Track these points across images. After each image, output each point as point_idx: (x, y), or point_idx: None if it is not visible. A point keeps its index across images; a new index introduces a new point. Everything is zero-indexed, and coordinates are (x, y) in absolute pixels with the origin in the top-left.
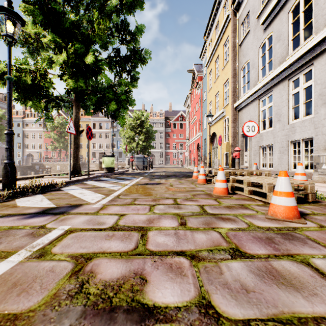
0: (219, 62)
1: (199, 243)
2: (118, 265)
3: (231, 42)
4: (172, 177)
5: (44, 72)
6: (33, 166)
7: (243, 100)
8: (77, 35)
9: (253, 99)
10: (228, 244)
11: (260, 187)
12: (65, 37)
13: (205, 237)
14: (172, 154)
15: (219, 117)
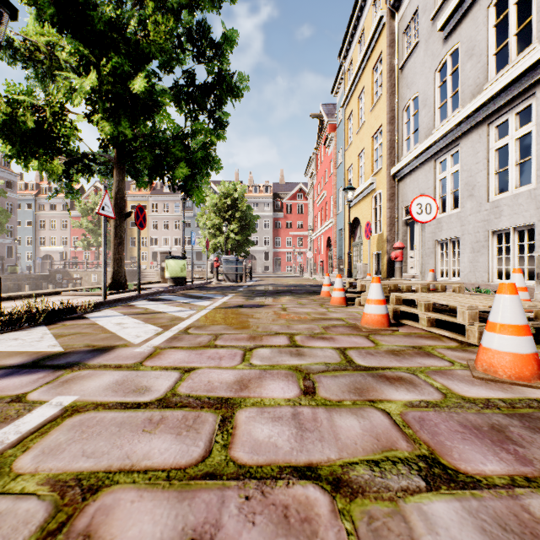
0: (365, 98)
1: (347, 441)
2: (157, 512)
3: (386, 62)
4: (286, 293)
5: (59, 108)
6: (52, 276)
7: (407, 161)
8: (118, 43)
9: (425, 160)
10: (413, 446)
11: (449, 314)
12: (97, 48)
13: (358, 426)
14: (285, 255)
15: (366, 192)
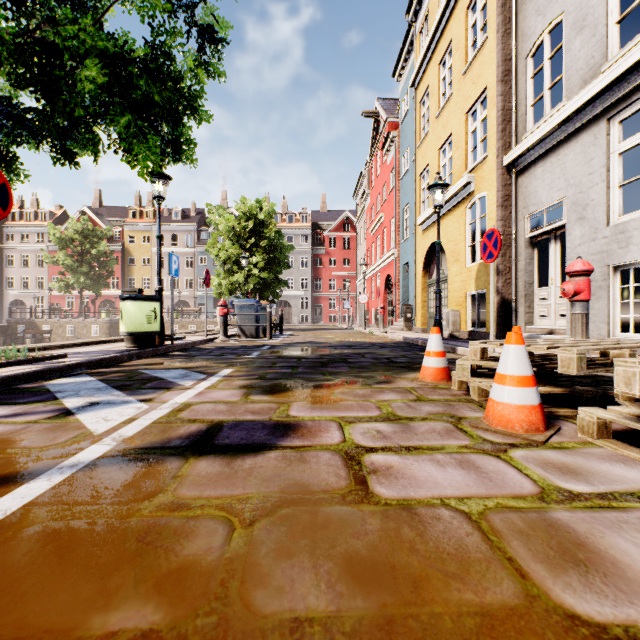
0: (452, 59)
1: None
2: None
3: None
4: (339, 366)
5: None
6: (12, 328)
7: (542, 133)
8: None
9: (584, 124)
10: None
11: None
12: None
13: None
14: (327, 302)
15: (455, 201)
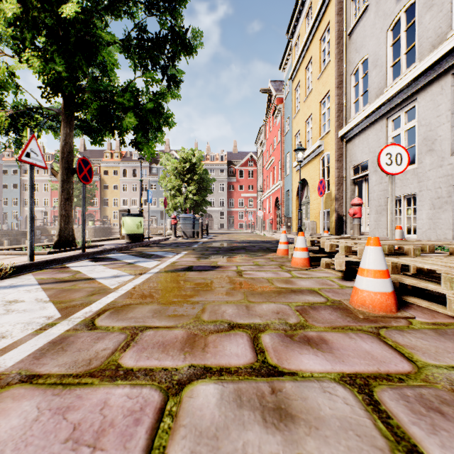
0: (312, 68)
1: None
2: None
3: (334, 30)
4: (240, 250)
5: None
6: None
7: (356, 122)
8: None
9: (376, 119)
10: None
11: None
12: None
13: None
14: (238, 214)
15: (313, 155)
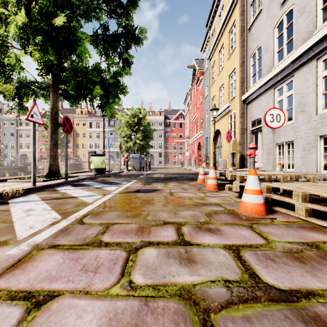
0: (223, 51)
1: None
2: None
3: (239, 26)
4: (172, 179)
5: (0, 41)
6: (25, 167)
7: (253, 90)
8: None
9: (267, 88)
10: None
11: (326, 204)
12: None
13: None
14: (171, 154)
15: (224, 113)
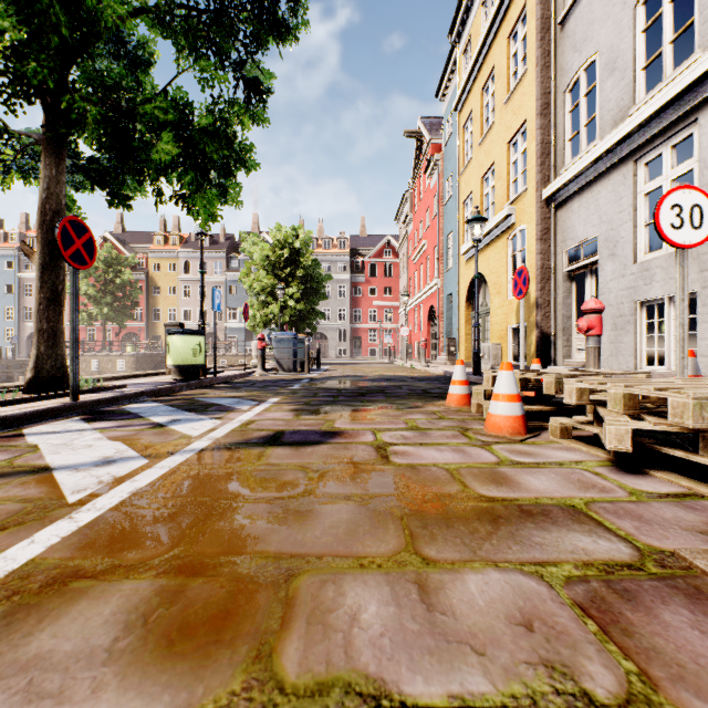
0: (494, 86)
1: None
2: None
3: (535, 16)
4: (376, 396)
5: None
6: None
7: (576, 170)
8: None
9: (614, 163)
10: None
11: None
12: None
13: None
14: (367, 334)
15: (496, 232)
